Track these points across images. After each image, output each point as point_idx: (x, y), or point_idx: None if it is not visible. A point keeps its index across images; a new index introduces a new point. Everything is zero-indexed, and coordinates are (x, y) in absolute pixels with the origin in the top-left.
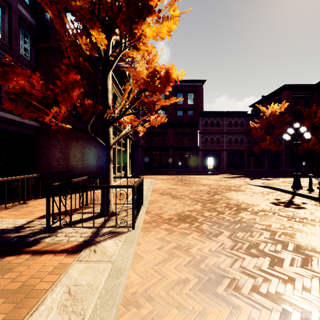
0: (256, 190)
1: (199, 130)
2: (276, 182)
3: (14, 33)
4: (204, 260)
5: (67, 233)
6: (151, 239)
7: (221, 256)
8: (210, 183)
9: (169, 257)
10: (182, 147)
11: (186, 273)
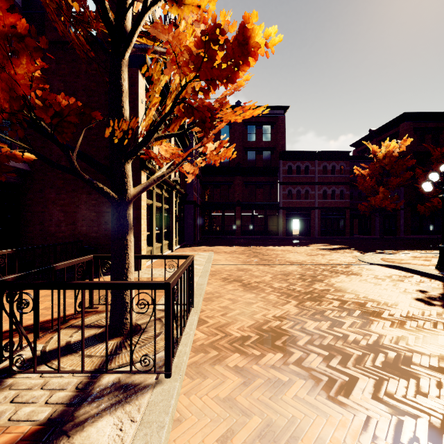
0: (378, 273)
1: (280, 179)
2: (403, 258)
3: None
4: None
5: (21, 389)
6: (205, 403)
7: None
8: (301, 260)
9: None
10: (255, 203)
11: None
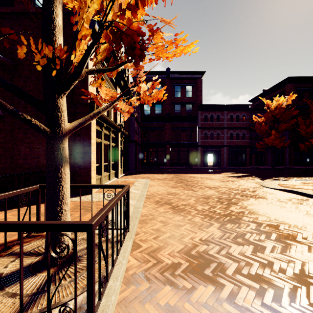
0: (280, 197)
1: (198, 125)
2: (294, 184)
3: None
4: None
5: None
6: None
7: None
8: (216, 185)
9: None
10: (180, 143)
11: None
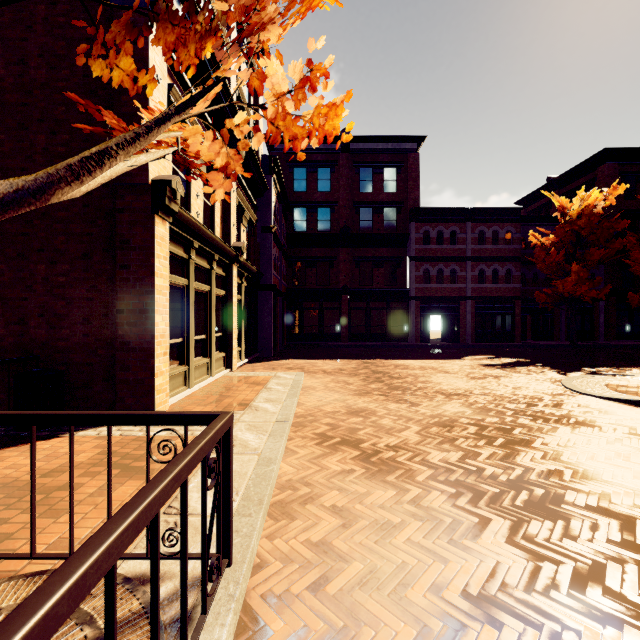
0: (630, 421)
1: (411, 253)
2: None
3: None
4: None
5: None
6: None
7: None
8: (461, 388)
9: None
10: (372, 291)
11: None
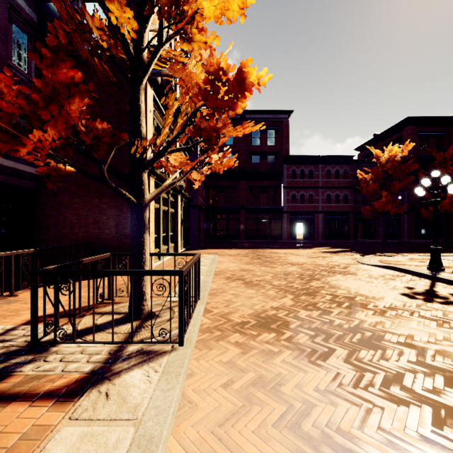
0: (373, 273)
1: (284, 184)
2: (400, 260)
3: (1, 30)
4: (309, 413)
5: (65, 353)
6: (211, 365)
7: (339, 403)
8: (301, 262)
9: (245, 404)
10: (259, 207)
11: (278, 444)
